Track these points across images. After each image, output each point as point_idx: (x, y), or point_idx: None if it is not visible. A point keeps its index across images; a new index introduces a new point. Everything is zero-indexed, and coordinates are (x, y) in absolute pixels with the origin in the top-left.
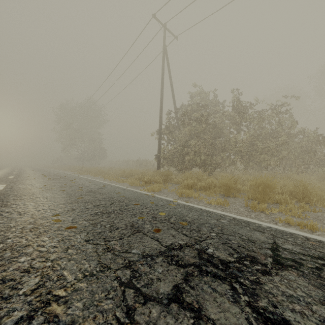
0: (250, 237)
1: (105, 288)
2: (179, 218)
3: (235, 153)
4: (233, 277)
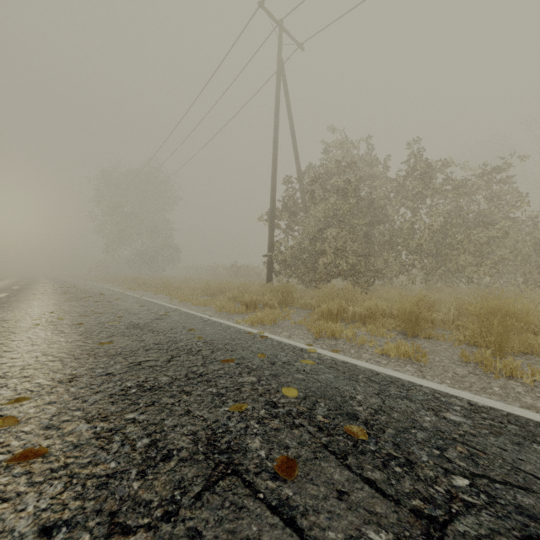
0: None
1: None
2: (334, 406)
3: (410, 251)
4: None
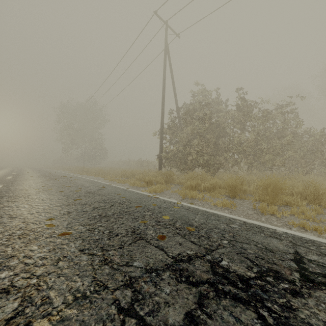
0: (267, 246)
1: (100, 316)
2: (184, 222)
3: (239, 153)
4: (257, 300)
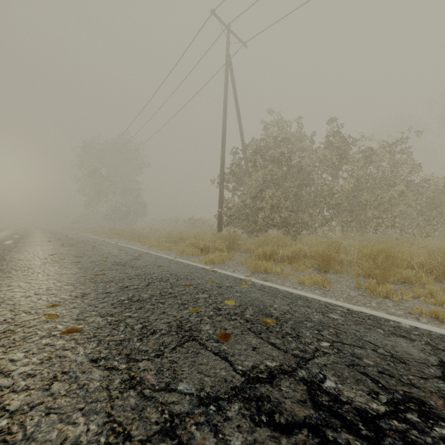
0: (394, 351)
1: None
2: (258, 310)
3: (330, 208)
4: None
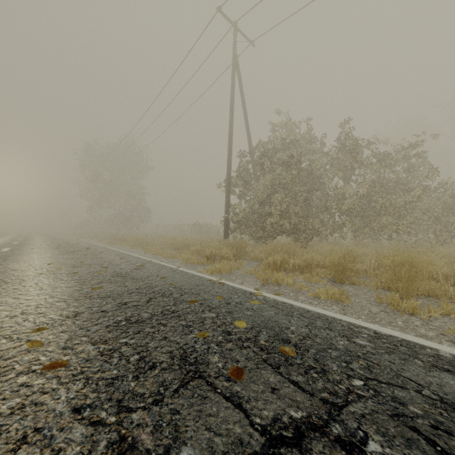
0: (442, 393)
1: None
2: (273, 334)
3: (342, 213)
4: None
